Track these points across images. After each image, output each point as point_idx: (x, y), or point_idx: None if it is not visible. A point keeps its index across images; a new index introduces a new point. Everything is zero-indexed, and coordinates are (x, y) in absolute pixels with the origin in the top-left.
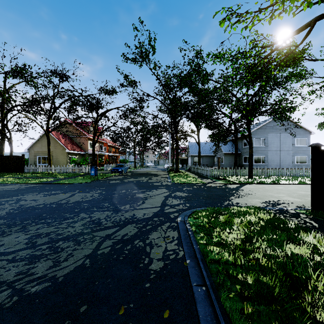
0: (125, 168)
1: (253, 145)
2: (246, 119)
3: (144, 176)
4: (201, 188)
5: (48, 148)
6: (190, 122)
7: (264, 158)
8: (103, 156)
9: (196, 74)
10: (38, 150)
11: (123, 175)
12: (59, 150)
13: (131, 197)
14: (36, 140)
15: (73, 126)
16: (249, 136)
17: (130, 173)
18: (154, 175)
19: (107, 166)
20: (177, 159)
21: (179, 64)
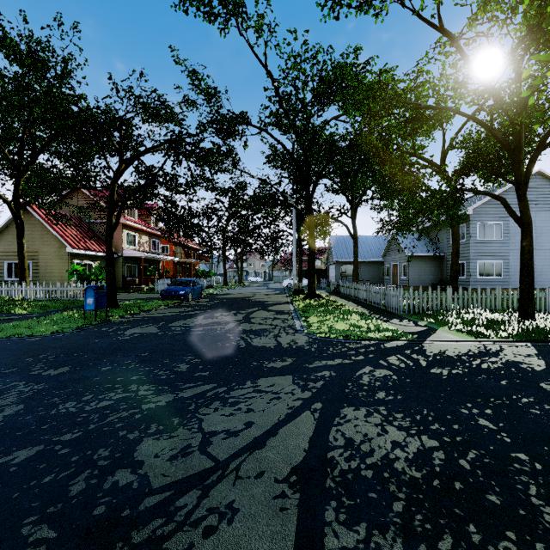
0: (196, 288)
1: (476, 237)
2: (511, 155)
3: (235, 308)
4: (426, 372)
5: (19, 243)
6: (336, 192)
7: (499, 266)
8: (160, 263)
9: (385, 1)
10: (7, 247)
11: (186, 305)
12: (52, 247)
13: (88, 487)
14: (2, 226)
15: (91, 199)
16: (523, 201)
17: (207, 300)
18: (259, 305)
19: (163, 283)
20: (312, 268)
21: (317, 51)
